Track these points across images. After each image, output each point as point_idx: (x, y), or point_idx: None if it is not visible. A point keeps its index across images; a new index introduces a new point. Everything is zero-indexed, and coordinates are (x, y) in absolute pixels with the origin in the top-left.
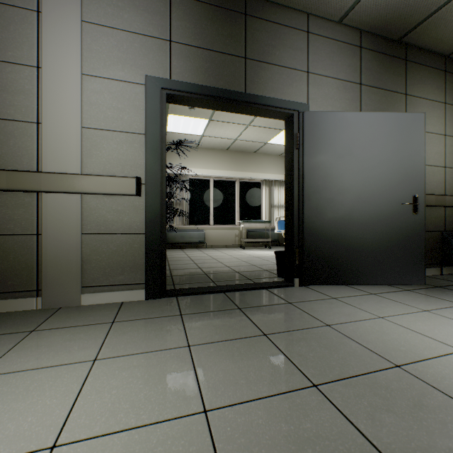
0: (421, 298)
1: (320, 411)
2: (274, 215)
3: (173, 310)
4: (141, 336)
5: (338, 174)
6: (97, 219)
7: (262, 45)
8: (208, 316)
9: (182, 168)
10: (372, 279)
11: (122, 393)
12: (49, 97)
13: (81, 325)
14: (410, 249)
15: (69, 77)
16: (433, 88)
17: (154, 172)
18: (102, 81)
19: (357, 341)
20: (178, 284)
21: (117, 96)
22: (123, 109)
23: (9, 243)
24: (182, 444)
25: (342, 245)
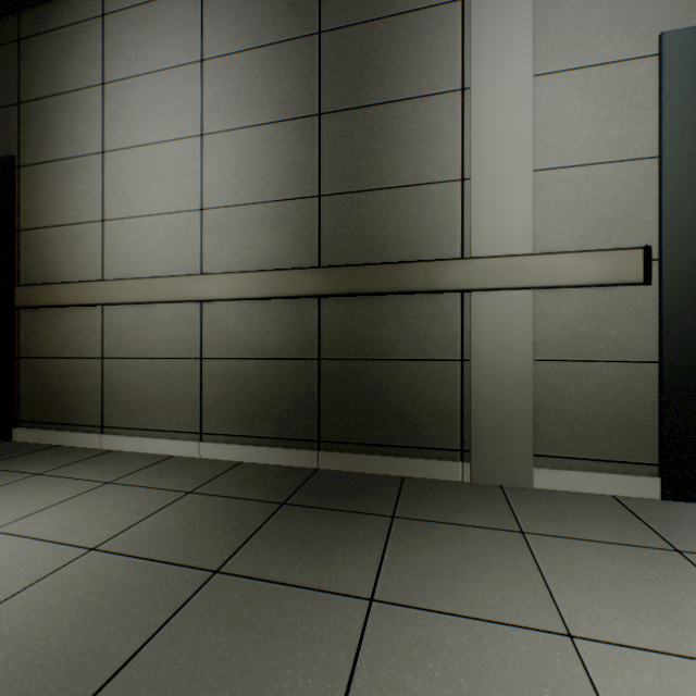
0: None
1: None
2: None
3: None
4: None
5: None
6: (557, 333)
7: None
8: None
9: None
10: None
11: None
12: (481, 132)
13: (606, 540)
14: None
15: (512, 88)
16: None
17: (681, 232)
18: (567, 76)
19: None
20: None
21: (595, 97)
22: (608, 118)
23: (423, 372)
24: None
25: None
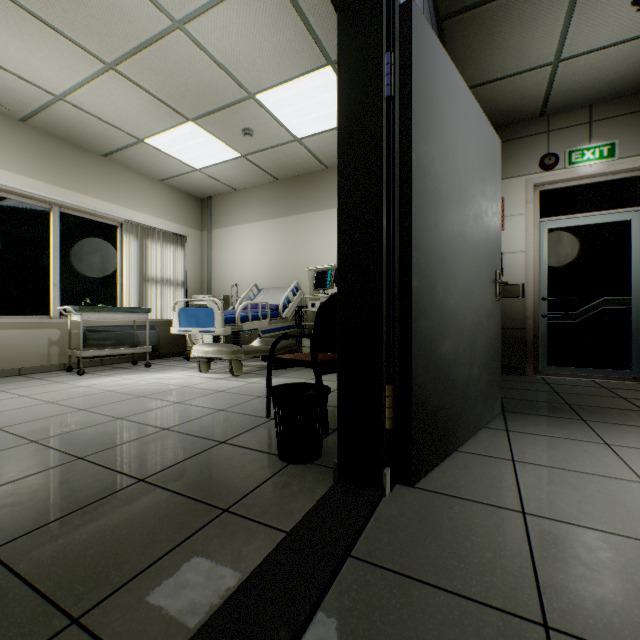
0: (560, 446)
1: None
2: (150, 297)
3: None
4: None
5: (449, 200)
6: None
7: None
8: None
9: None
10: (474, 424)
11: None
12: None
13: None
14: (494, 358)
15: None
16: None
17: None
18: None
19: None
20: None
21: None
22: None
23: None
24: None
25: (452, 364)
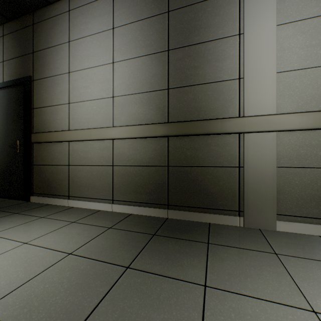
0: None
1: None
2: None
3: None
4: None
5: None
6: (289, 153)
7: None
8: None
9: None
10: None
11: None
12: (249, 54)
13: None
14: None
15: (265, 32)
16: None
17: None
18: (294, 24)
19: None
20: None
21: (309, 34)
22: (316, 44)
23: (219, 172)
24: None
25: None
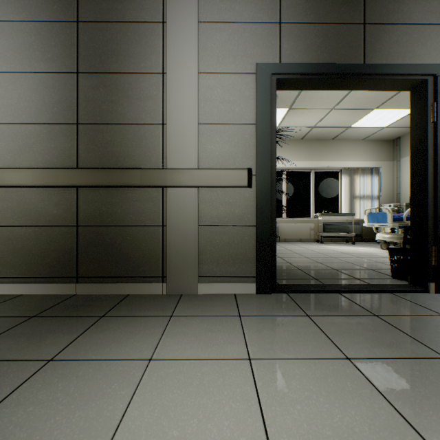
0: None
1: None
2: (355, 207)
3: (294, 309)
4: (280, 337)
5: None
6: (211, 211)
7: (386, 4)
8: (342, 320)
9: (277, 158)
10: None
11: (309, 411)
12: (172, 99)
13: (211, 315)
14: None
15: (188, 77)
16: None
17: (264, 162)
18: (216, 76)
19: None
20: (278, 279)
21: (228, 89)
22: (234, 101)
23: (141, 233)
24: None
25: None
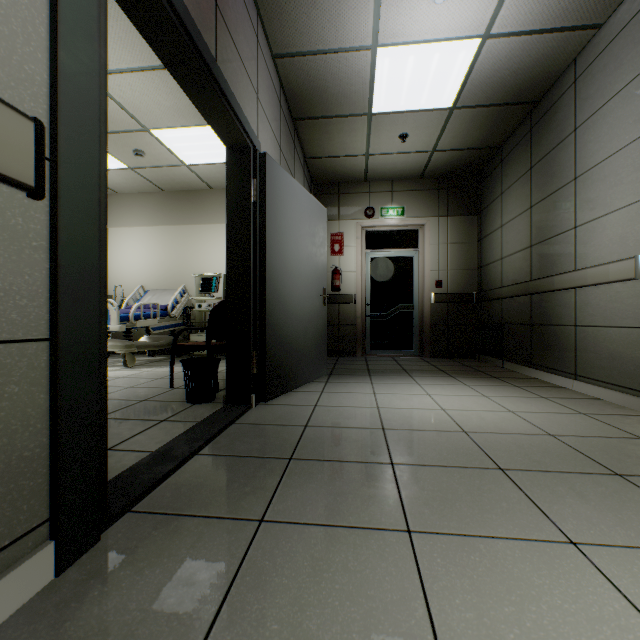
0: (349, 385)
1: (539, 478)
2: None
3: (222, 527)
4: (343, 599)
5: (289, 252)
6: None
7: (230, 5)
8: (297, 490)
9: None
10: (307, 378)
11: (575, 637)
12: None
13: None
14: (322, 341)
15: None
16: (301, 183)
17: (84, 133)
18: None
19: (422, 429)
20: None
21: None
22: None
23: None
24: (638, 570)
25: (291, 342)
